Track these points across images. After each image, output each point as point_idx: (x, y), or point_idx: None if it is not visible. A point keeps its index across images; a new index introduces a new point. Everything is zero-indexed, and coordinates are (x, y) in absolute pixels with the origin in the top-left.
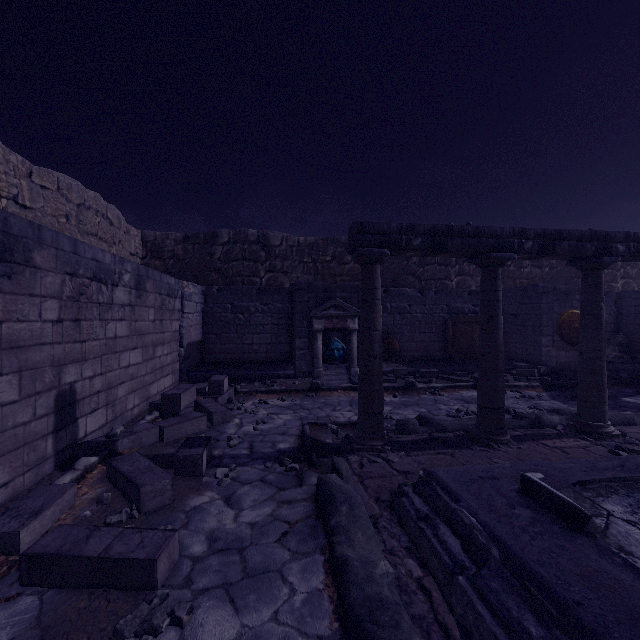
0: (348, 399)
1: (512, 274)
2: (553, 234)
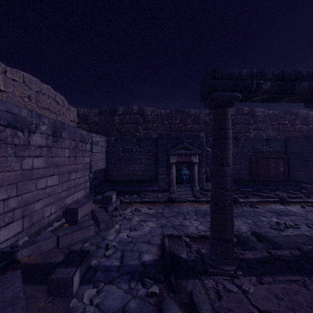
0: (193, 209)
1: (289, 129)
2: None
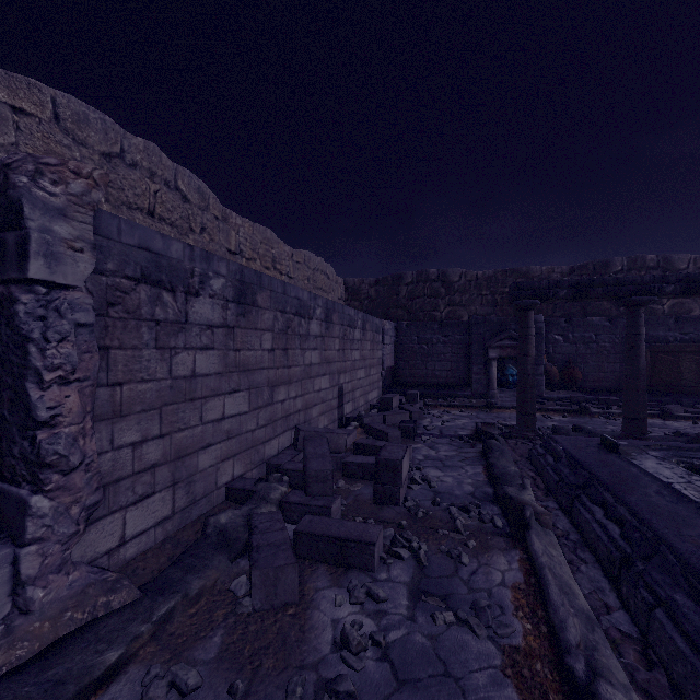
0: None
1: None
2: (697, 277)
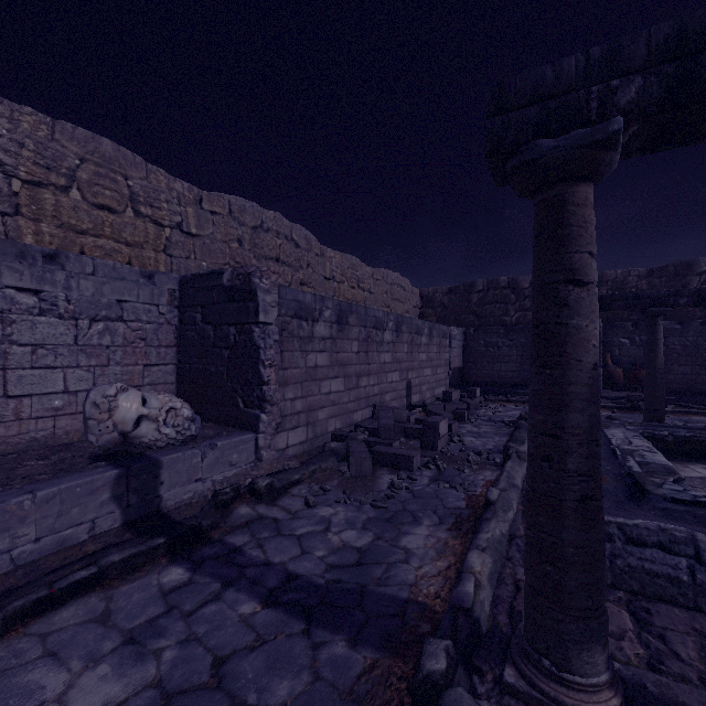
0: None
1: None
2: None
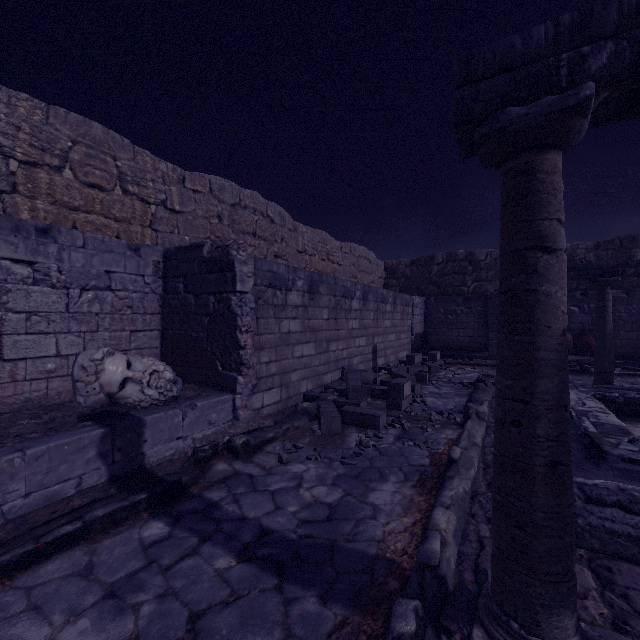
0: None
1: None
2: None
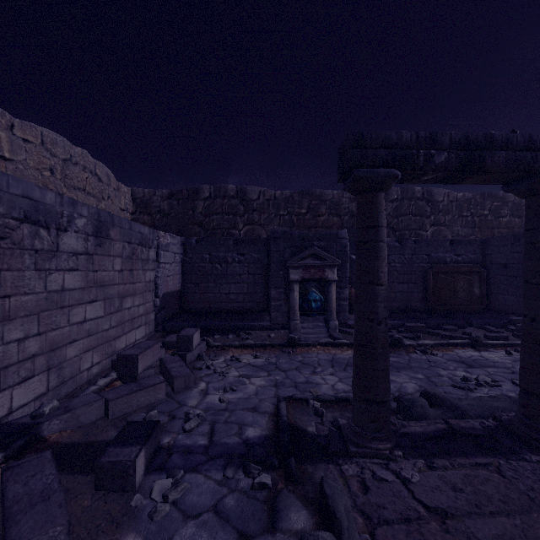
0: (328, 357)
1: (490, 224)
2: None
